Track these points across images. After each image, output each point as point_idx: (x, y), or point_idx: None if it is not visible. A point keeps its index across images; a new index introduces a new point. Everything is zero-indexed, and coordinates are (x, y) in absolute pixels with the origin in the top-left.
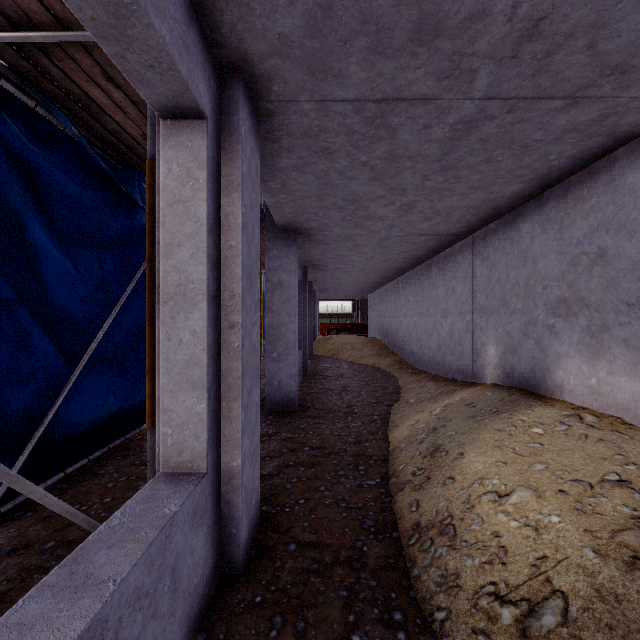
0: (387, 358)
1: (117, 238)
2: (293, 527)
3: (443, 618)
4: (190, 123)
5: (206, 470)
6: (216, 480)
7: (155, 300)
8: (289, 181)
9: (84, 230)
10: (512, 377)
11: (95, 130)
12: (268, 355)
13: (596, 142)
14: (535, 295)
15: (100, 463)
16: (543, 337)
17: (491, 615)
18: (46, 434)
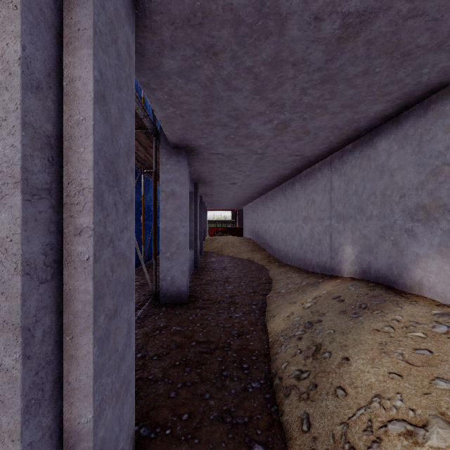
0: (259, 253)
1: None
2: None
3: None
4: None
5: None
6: None
7: None
8: (176, 91)
9: None
10: (368, 272)
11: None
12: (162, 255)
13: None
14: (392, 203)
15: None
16: (400, 239)
17: None
18: None
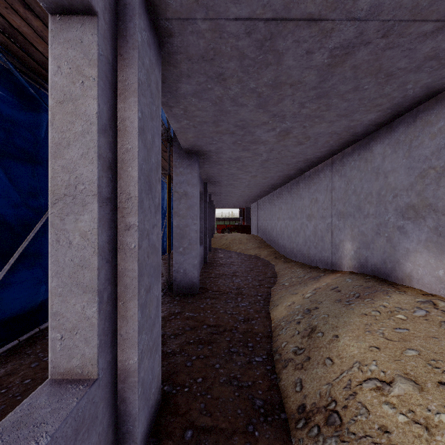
0: (265, 250)
1: None
2: (190, 409)
3: None
4: (80, 19)
5: (97, 376)
6: (111, 381)
7: None
8: (190, 107)
9: (18, 147)
10: (366, 267)
11: (24, 60)
12: (176, 249)
13: None
14: (386, 202)
15: (30, 343)
16: (393, 236)
17: None
18: None
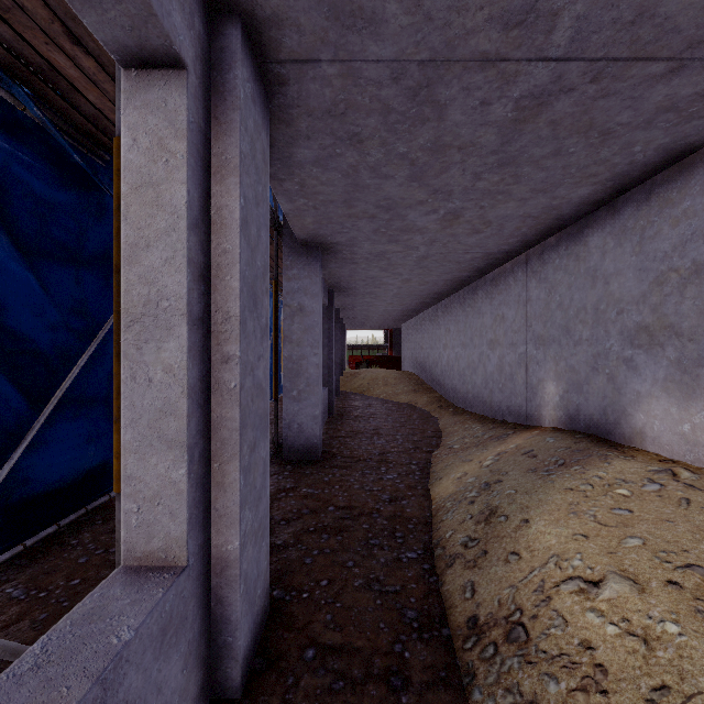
0: (424, 395)
1: (101, 252)
2: (312, 622)
3: None
4: (163, 74)
5: (186, 562)
6: (203, 572)
7: None
8: (309, 180)
9: (56, 241)
10: (577, 420)
11: (66, 114)
12: (286, 393)
13: (696, 127)
14: (607, 322)
15: (74, 529)
16: (618, 372)
17: None
18: (1, 496)
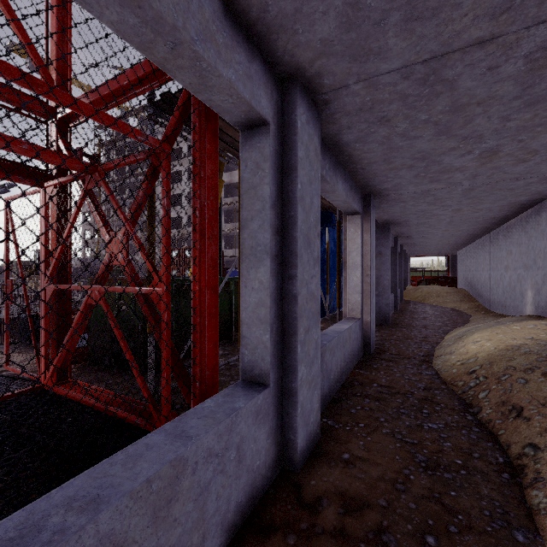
0: (467, 303)
1: None
2: (388, 351)
3: (439, 367)
4: (356, 216)
5: (361, 317)
6: (362, 323)
7: (340, 267)
8: (386, 209)
9: None
10: (538, 309)
11: None
12: None
13: None
14: (546, 258)
15: None
16: None
17: (454, 364)
18: None
